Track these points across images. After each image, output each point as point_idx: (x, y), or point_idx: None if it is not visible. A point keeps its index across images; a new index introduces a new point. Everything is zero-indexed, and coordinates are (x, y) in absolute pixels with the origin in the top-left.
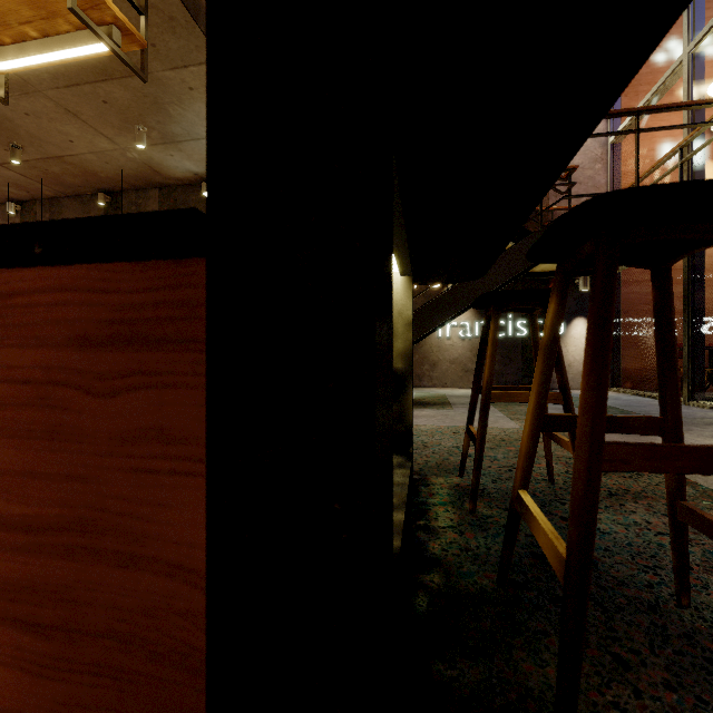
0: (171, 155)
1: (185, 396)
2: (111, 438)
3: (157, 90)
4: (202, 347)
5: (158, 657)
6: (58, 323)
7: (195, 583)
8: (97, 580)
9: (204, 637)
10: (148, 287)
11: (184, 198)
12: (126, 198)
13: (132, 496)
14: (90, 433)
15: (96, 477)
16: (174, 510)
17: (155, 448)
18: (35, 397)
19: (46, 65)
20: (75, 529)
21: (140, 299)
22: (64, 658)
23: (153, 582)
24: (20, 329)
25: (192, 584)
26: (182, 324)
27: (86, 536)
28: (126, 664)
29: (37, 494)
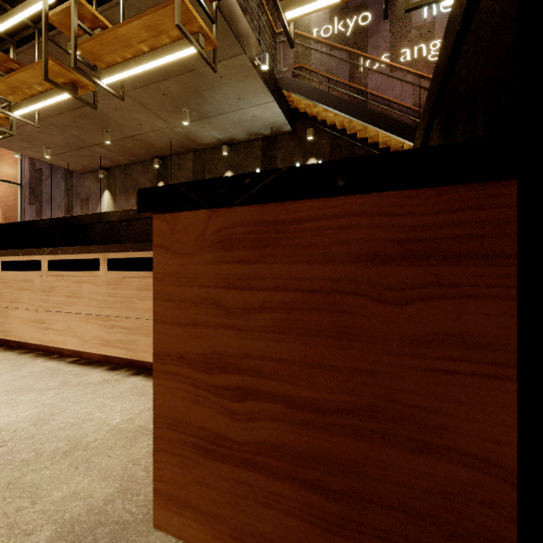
0: (203, 127)
1: (490, 306)
2: (403, 340)
3: (198, 82)
4: (511, 261)
5: (457, 537)
6: (346, 243)
7: (502, 477)
8: (387, 460)
9: (514, 529)
10: (445, 209)
11: (210, 158)
12: (171, 161)
13: (426, 392)
14: (380, 335)
15: (386, 372)
16: (476, 408)
17: (453, 351)
18: (322, 303)
19: (149, 70)
20: (363, 415)
21: (436, 220)
22: (352, 520)
23: (450, 469)
24: (308, 248)
25: (498, 477)
26: (485, 241)
27: (375, 421)
28: (420, 537)
29: (325, 382)
